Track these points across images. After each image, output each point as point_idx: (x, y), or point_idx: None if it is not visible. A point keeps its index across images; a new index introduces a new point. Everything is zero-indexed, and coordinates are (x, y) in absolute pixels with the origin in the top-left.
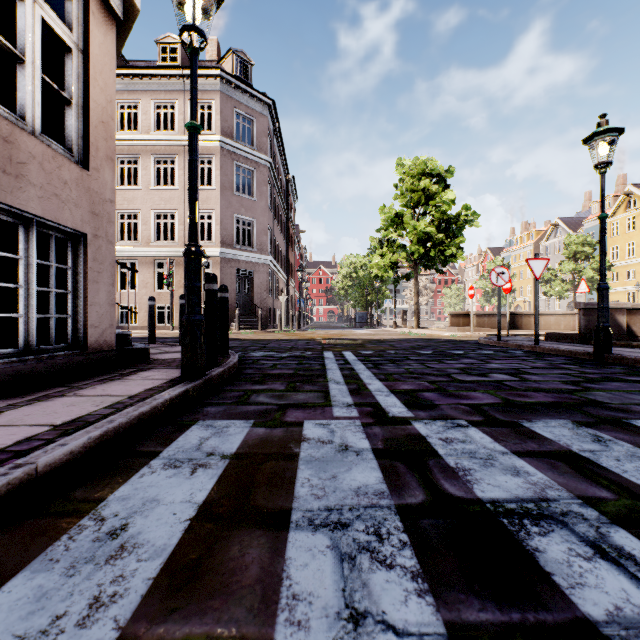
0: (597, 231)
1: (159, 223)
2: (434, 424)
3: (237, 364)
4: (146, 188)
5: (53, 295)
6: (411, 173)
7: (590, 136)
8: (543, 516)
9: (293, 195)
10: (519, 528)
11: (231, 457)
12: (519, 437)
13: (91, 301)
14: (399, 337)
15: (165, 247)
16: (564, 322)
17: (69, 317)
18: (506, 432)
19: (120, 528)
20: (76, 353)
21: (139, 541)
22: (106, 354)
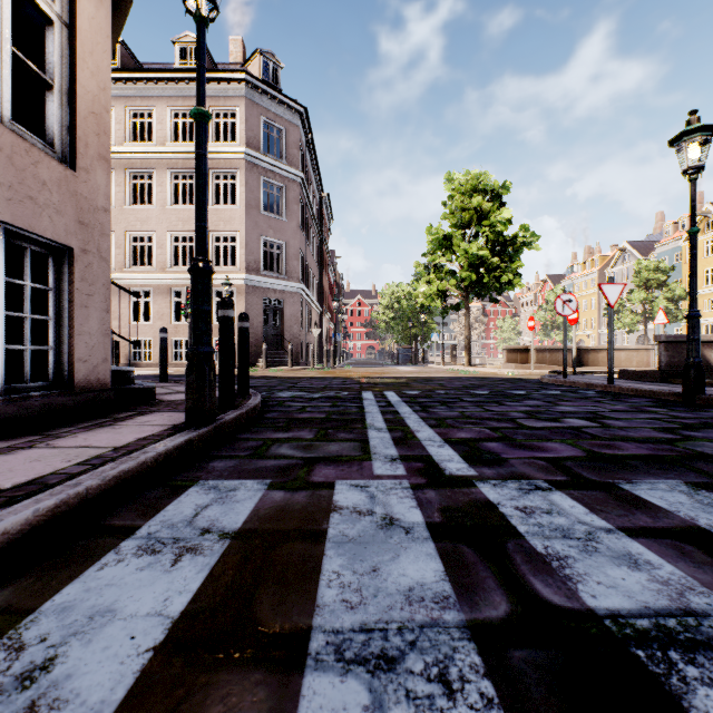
0: (671, 256)
1: (177, 247)
2: (505, 486)
3: (259, 406)
4: (162, 207)
5: (28, 322)
6: (461, 189)
7: (678, 136)
8: (697, 644)
9: (328, 216)
10: (667, 669)
11: (233, 536)
12: (622, 506)
13: (78, 330)
14: (448, 375)
15: (183, 273)
16: (637, 358)
17: (50, 349)
18: (603, 498)
19: (41, 666)
20: (58, 393)
21: (63, 694)
22: (98, 394)
